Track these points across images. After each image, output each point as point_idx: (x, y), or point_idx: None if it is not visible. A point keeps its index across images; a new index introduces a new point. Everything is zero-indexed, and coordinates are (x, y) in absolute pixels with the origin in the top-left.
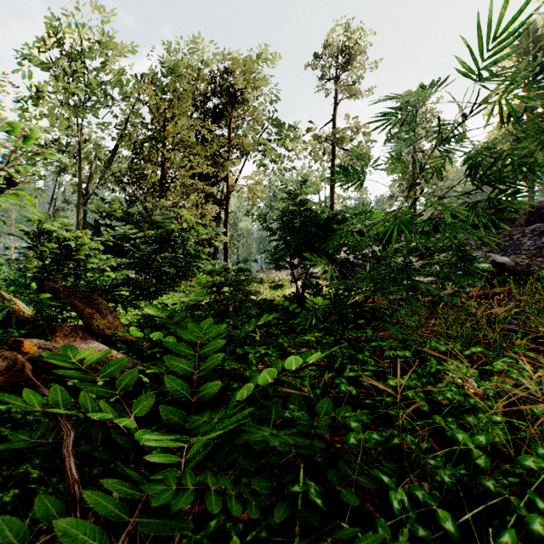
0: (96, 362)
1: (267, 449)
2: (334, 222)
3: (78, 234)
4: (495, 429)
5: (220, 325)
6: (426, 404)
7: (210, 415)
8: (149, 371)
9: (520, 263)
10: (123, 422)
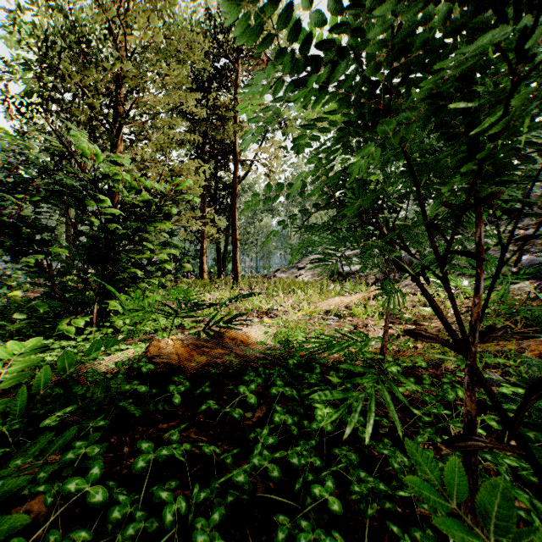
0: None
1: None
2: None
3: None
4: None
5: None
6: None
7: None
8: None
9: None
10: None
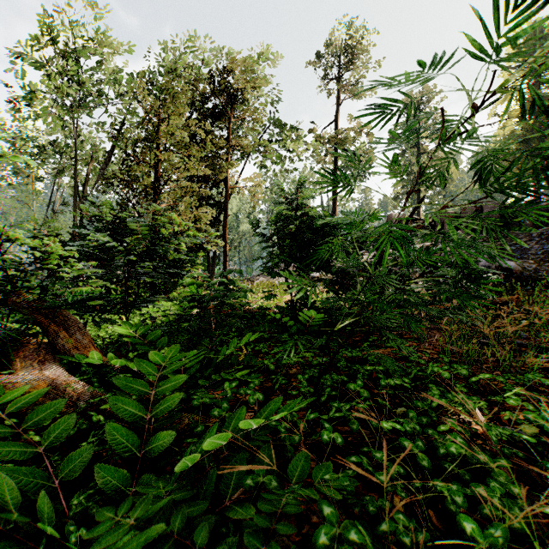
0: (23, 407)
1: (227, 520)
2: (331, 227)
3: (47, 242)
4: (514, 510)
5: (186, 353)
6: (425, 456)
7: (121, 514)
8: (104, 406)
9: (528, 268)
10: (12, 514)
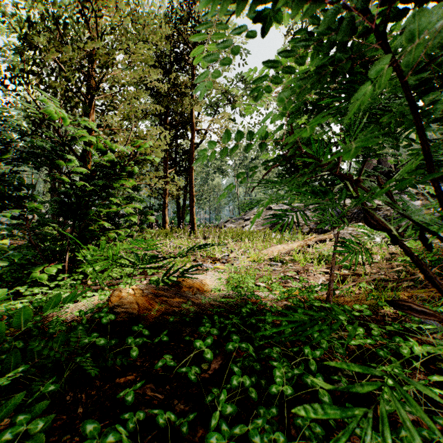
0: None
1: None
2: None
3: None
4: None
5: None
6: None
7: None
8: None
9: None
10: None
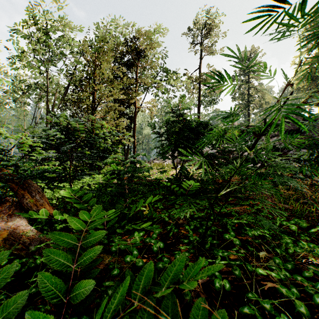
0: None
1: None
2: (201, 128)
3: (19, 136)
4: None
5: (106, 212)
6: (302, 303)
7: None
8: None
9: None
10: None
